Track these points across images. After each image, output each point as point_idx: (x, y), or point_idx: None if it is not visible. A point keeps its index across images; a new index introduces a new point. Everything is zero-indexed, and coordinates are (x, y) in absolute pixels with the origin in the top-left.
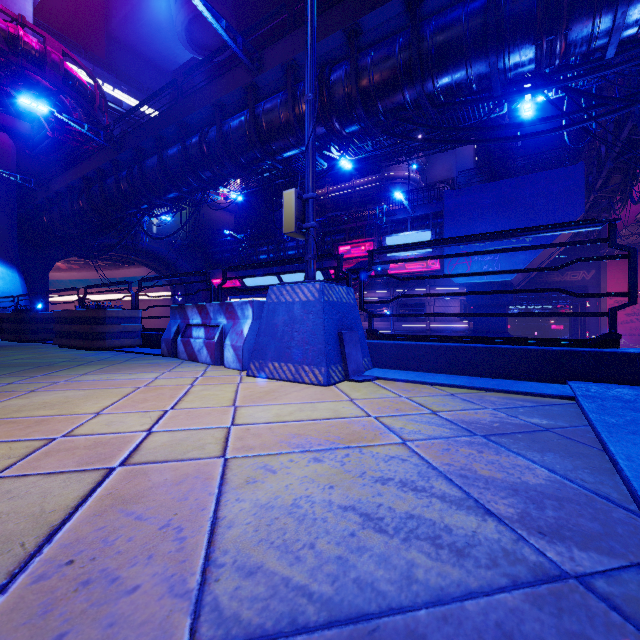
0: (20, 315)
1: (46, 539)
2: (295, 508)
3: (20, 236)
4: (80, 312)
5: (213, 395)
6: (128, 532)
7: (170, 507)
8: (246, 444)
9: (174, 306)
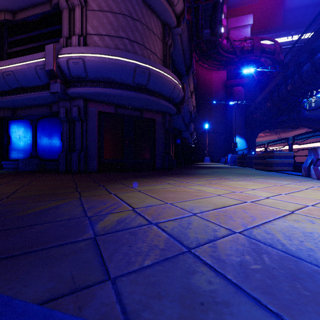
0: (242, 156)
1: (223, 207)
2: (308, 233)
3: (245, 125)
4: (262, 154)
5: (314, 194)
6: (240, 213)
7: (256, 214)
8: (310, 212)
9: (309, 148)
